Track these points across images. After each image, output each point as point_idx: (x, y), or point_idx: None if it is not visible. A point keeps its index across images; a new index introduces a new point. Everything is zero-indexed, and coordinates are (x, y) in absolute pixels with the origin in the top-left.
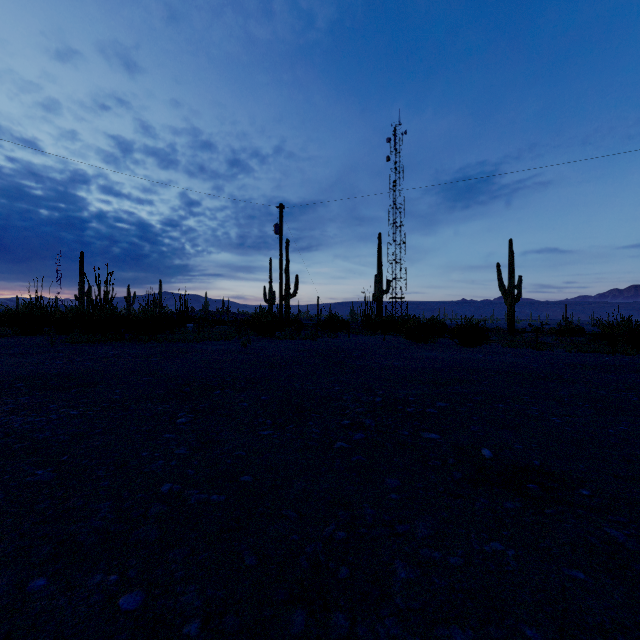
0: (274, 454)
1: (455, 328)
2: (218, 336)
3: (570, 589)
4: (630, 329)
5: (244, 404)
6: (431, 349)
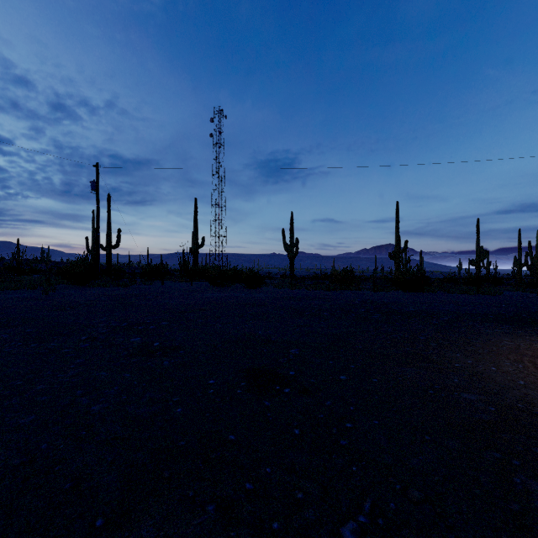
0: (6, 358)
1: (242, 275)
2: (21, 285)
3: (116, 379)
4: (347, 275)
5: (5, 335)
6: (221, 291)
